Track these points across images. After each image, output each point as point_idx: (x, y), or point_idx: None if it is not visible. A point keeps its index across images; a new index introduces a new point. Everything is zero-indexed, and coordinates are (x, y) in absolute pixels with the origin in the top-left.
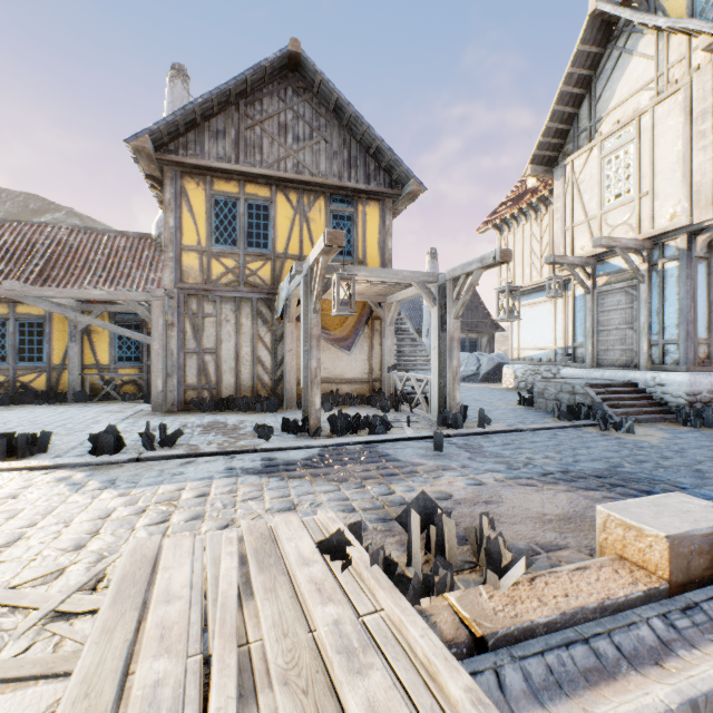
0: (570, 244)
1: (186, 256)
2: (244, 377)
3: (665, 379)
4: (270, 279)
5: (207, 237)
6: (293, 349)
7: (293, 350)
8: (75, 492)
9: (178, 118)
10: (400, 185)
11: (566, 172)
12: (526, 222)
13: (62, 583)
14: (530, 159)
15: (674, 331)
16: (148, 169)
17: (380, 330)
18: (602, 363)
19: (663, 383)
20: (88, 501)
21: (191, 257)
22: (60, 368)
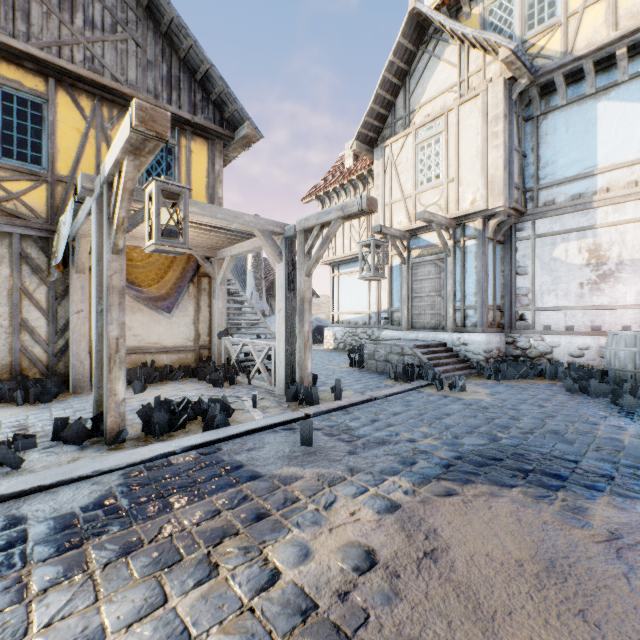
0: (390, 219)
1: None
2: None
3: (468, 339)
4: (44, 209)
5: None
6: (85, 309)
7: (85, 311)
8: None
9: None
10: (233, 127)
11: (386, 153)
12: (346, 197)
13: None
14: (356, 136)
15: (473, 298)
16: None
17: (209, 289)
18: (415, 326)
19: (466, 343)
20: None
21: None
22: None
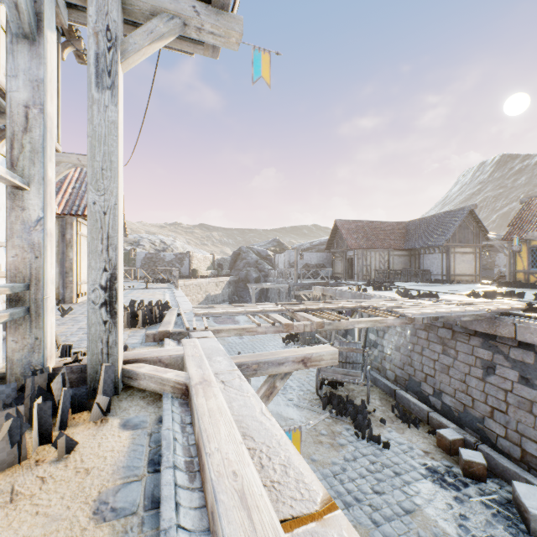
0: None
1: None
2: None
3: None
4: None
5: None
6: None
7: None
8: None
9: None
10: None
11: None
12: None
13: None
14: None
15: None
16: None
17: None
18: None
19: None
20: None
21: None
22: None
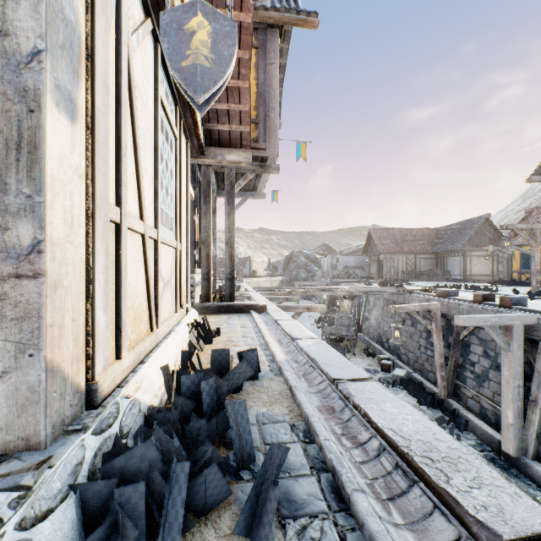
0: None
1: None
2: None
3: None
4: None
5: None
6: None
7: None
8: None
9: None
10: None
11: None
12: None
13: None
14: None
15: None
16: None
17: None
18: None
19: None
20: None
21: None
22: None
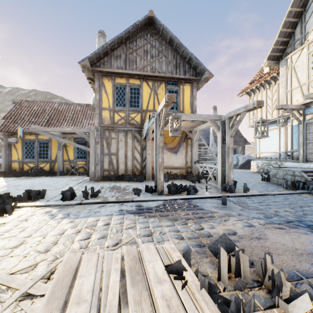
0: (290, 99)
1: (104, 112)
2: (128, 165)
3: None
4: (140, 121)
5: (113, 103)
6: (150, 153)
7: (150, 153)
8: (51, 219)
9: (100, 51)
10: (200, 75)
11: (287, 62)
12: (263, 90)
13: (34, 273)
14: (267, 58)
15: None
16: (88, 75)
17: (190, 144)
18: (308, 160)
19: None
20: (56, 224)
21: (105, 113)
22: (54, 161)
